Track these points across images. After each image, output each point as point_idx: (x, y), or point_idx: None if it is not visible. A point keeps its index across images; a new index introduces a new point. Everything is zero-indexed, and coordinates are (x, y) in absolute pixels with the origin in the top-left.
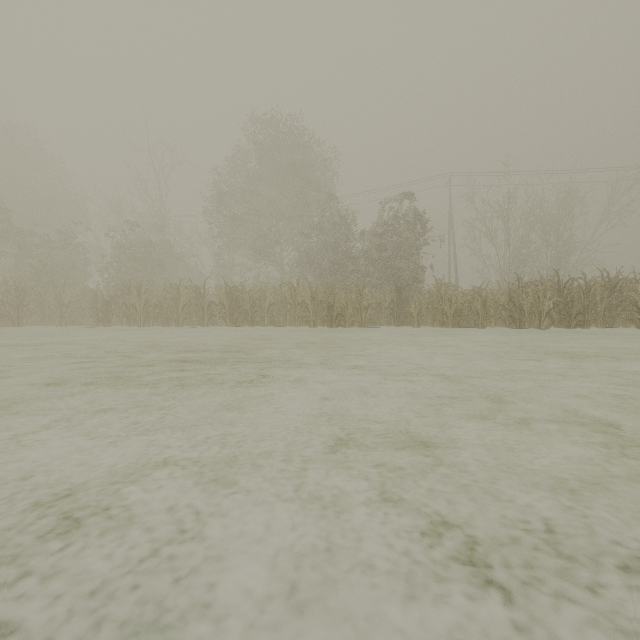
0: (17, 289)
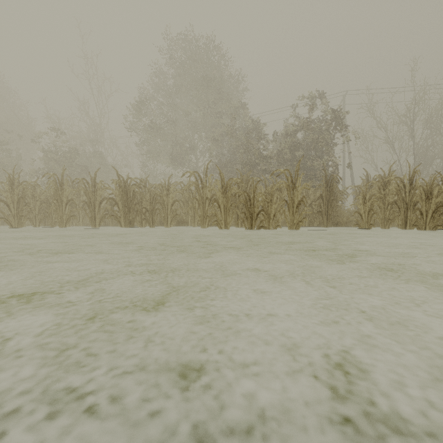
0: None
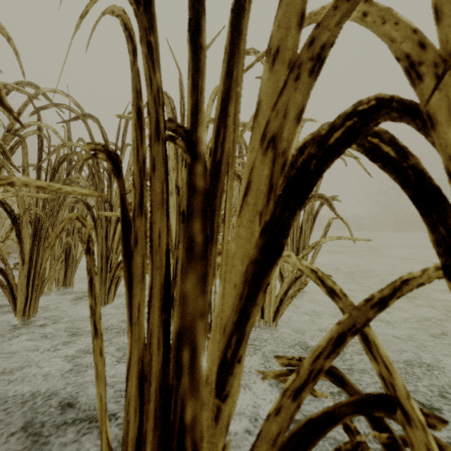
0: None
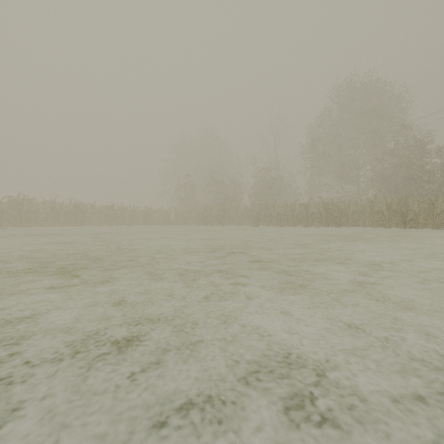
0: (223, 209)
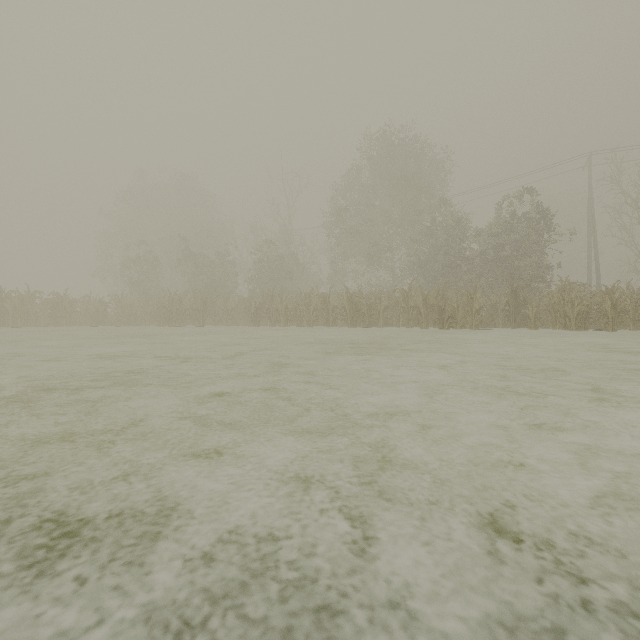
0: (202, 299)
